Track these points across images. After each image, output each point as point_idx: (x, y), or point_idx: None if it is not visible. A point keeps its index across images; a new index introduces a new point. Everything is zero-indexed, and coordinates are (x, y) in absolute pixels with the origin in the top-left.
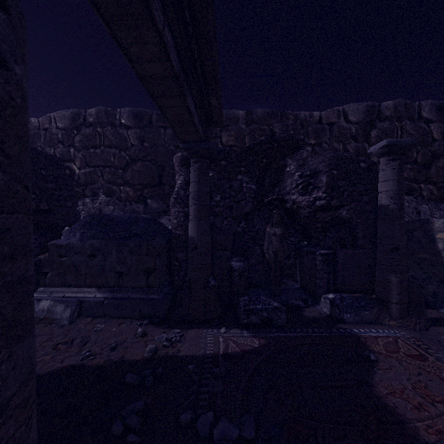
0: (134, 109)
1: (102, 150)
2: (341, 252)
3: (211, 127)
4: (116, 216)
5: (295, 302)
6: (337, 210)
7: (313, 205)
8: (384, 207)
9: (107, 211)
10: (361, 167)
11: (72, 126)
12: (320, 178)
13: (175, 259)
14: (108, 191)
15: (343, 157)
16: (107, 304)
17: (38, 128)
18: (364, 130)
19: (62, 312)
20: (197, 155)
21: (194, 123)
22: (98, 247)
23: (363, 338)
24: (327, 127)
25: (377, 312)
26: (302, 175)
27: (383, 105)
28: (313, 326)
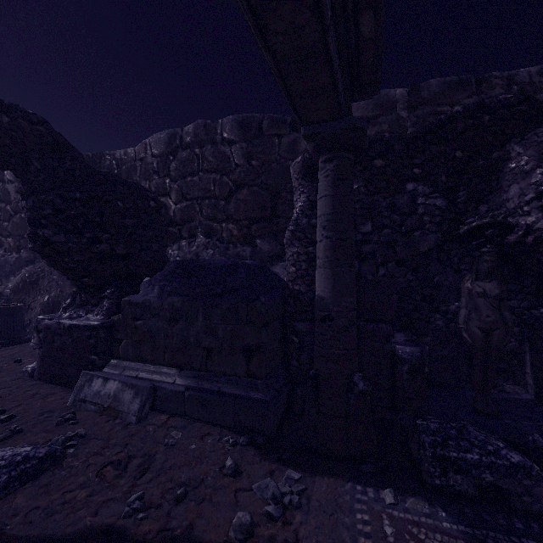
0: (239, 117)
1: (200, 177)
2: None
3: (357, 97)
4: (207, 261)
5: (541, 439)
6: None
7: None
8: None
9: (205, 256)
10: None
11: (168, 151)
12: None
13: (292, 332)
14: (207, 231)
15: None
16: (189, 398)
17: (134, 160)
18: None
19: (130, 402)
20: (331, 146)
21: (329, 55)
22: (180, 308)
23: None
24: None
25: None
26: None
27: None
28: None
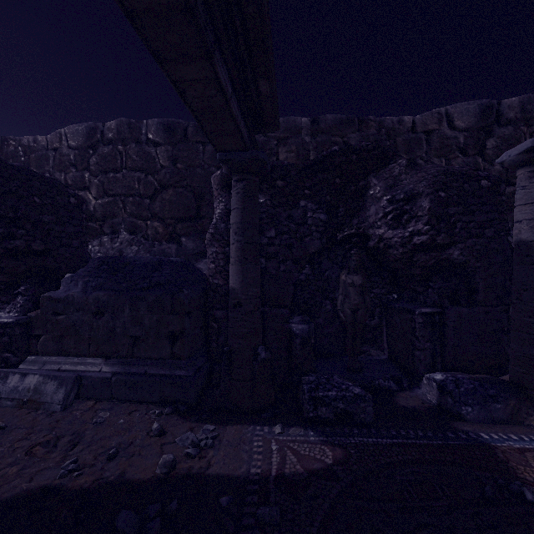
0: (164, 121)
1: (124, 175)
2: (452, 311)
3: (262, 131)
4: (133, 258)
5: (383, 382)
6: (445, 250)
7: (410, 242)
8: (526, 244)
9: (130, 252)
10: (481, 186)
11: (87, 144)
12: (419, 204)
13: (212, 319)
14: (132, 227)
15: (454, 173)
16: (116, 383)
17: (46, 148)
18: (477, 139)
19: (54, 393)
20: (240, 170)
21: (232, 114)
22: (106, 301)
23: (501, 453)
24: (423, 136)
25: (515, 405)
26: (392, 199)
27: (505, 104)
28: (416, 425)
